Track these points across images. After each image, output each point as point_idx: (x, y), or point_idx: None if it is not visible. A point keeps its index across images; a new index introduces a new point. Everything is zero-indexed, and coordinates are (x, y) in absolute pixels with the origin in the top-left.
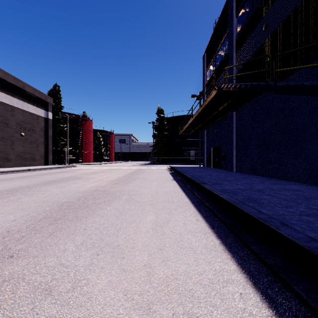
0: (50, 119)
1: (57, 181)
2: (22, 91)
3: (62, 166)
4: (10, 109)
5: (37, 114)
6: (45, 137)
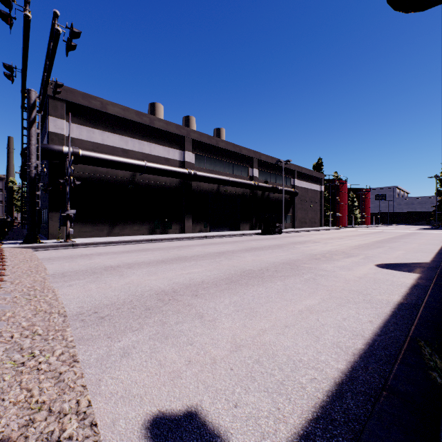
0: (323, 191)
1: (363, 234)
2: (310, 177)
3: (336, 228)
4: (306, 190)
5: (316, 190)
6: (320, 206)
